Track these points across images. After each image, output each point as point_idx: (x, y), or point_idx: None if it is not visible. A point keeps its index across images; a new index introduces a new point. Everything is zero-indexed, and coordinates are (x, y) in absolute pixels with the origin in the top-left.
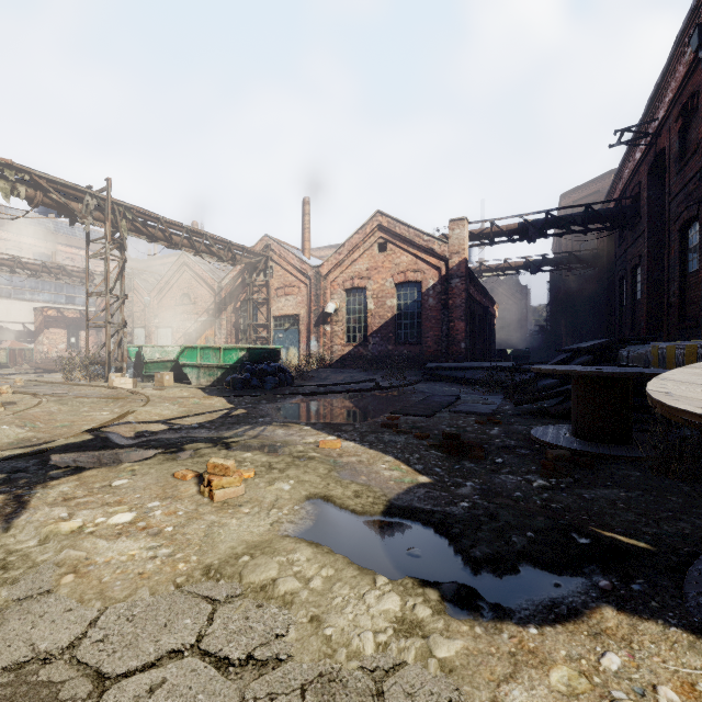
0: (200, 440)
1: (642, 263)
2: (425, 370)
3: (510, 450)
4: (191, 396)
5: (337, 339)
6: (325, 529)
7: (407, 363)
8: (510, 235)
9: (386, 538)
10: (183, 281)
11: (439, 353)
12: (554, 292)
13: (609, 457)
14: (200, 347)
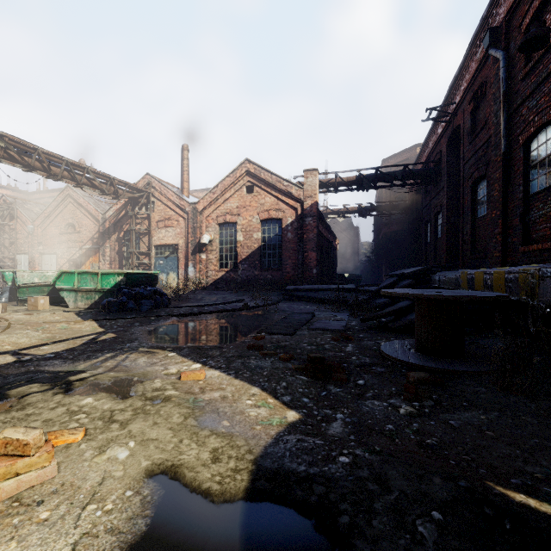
0: (40, 378)
1: (442, 211)
2: (285, 291)
3: (367, 368)
4: (62, 320)
5: (211, 265)
6: (162, 538)
7: (270, 286)
8: (350, 185)
9: (251, 545)
10: (68, 211)
11: (296, 277)
12: (377, 232)
13: (453, 373)
14: (77, 272)
